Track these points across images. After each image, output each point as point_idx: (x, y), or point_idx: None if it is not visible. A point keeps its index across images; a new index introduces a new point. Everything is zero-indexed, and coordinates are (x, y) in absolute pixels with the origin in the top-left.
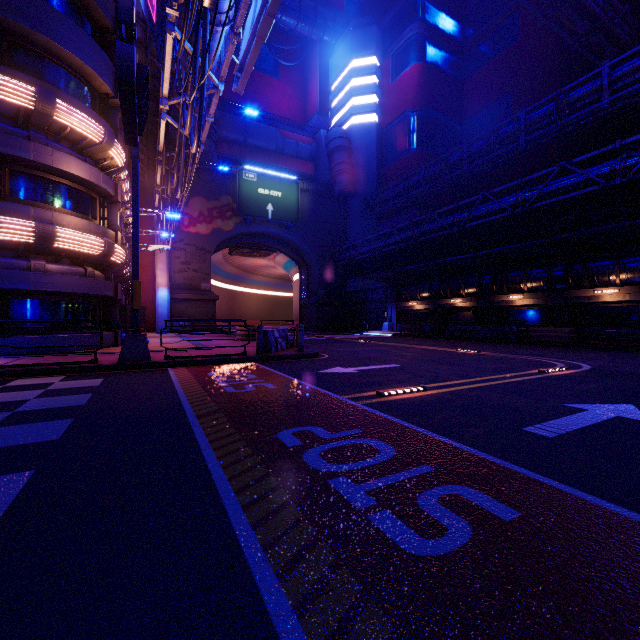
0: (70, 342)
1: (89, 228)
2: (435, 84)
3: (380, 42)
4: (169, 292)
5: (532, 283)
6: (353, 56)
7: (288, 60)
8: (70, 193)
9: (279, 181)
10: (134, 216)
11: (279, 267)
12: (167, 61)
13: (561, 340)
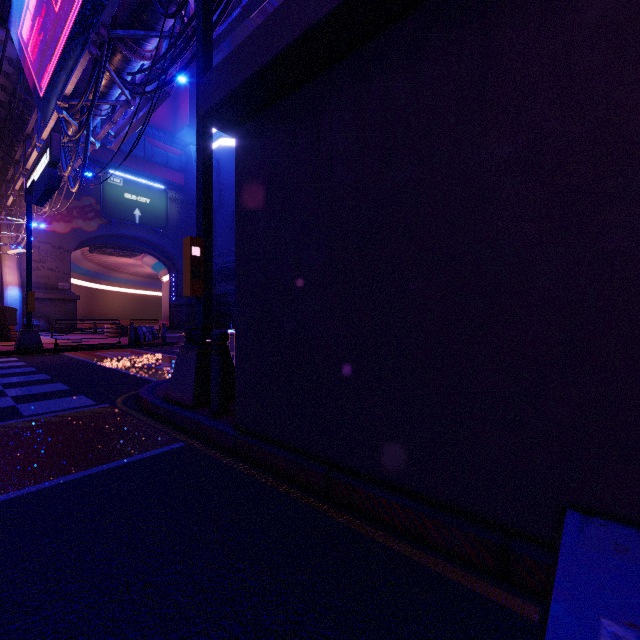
0: None
1: None
2: None
3: None
4: (21, 291)
5: None
6: None
7: None
8: None
9: (147, 188)
10: (28, 244)
11: (147, 267)
12: (51, 122)
13: None
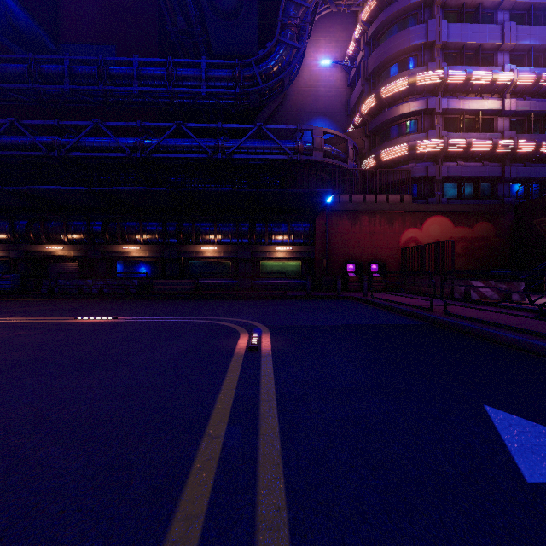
0: None
1: None
2: None
3: None
4: None
5: (148, 235)
6: None
7: None
8: None
9: None
10: None
11: None
12: None
13: (184, 292)
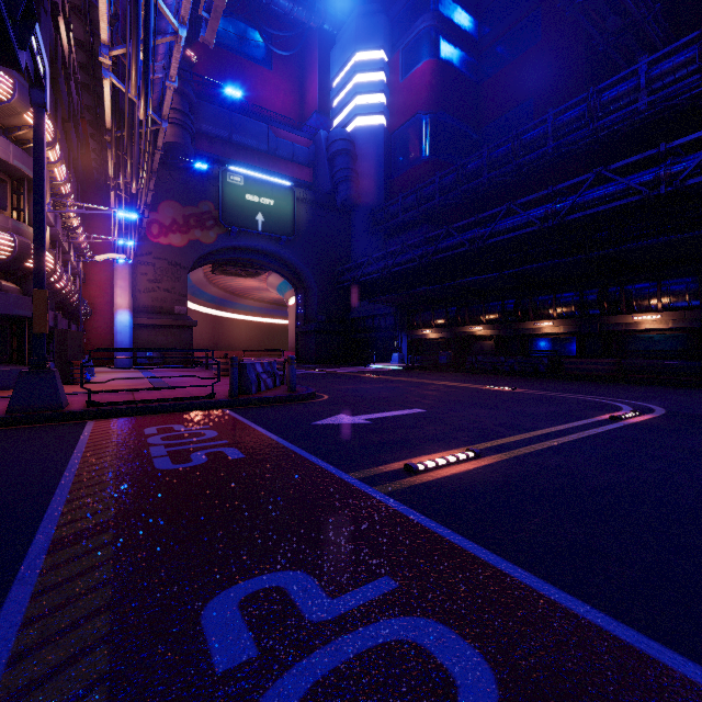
0: None
1: None
2: (450, 85)
3: (388, 34)
4: (131, 316)
5: (562, 308)
6: (358, 48)
7: (283, 49)
8: None
9: (271, 187)
10: (37, 194)
11: (272, 289)
12: None
13: (601, 373)
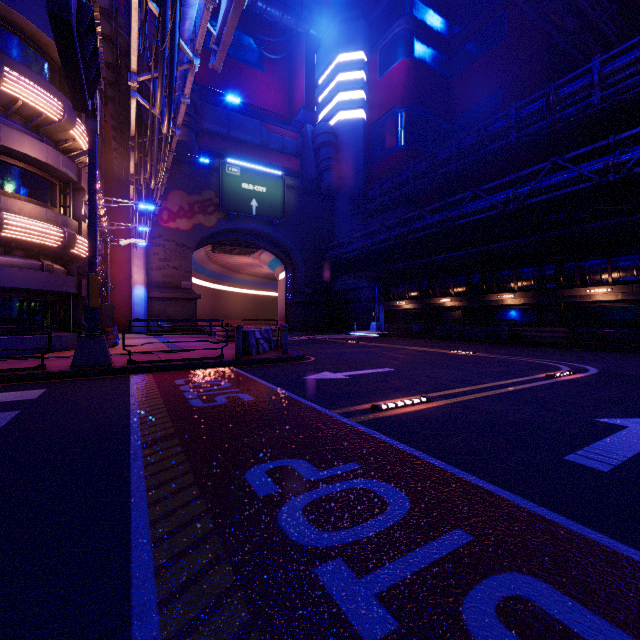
0: (22, 344)
1: (46, 216)
2: (423, 81)
3: (367, 37)
4: (146, 290)
5: (523, 282)
6: (340, 50)
7: (273, 53)
8: (23, 176)
9: (264, 176)
10: (91, 199)
11: (264, 266)
12: (133, 28)
13: (555, 340)
